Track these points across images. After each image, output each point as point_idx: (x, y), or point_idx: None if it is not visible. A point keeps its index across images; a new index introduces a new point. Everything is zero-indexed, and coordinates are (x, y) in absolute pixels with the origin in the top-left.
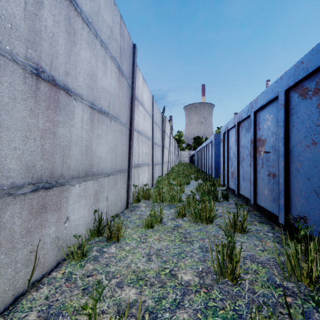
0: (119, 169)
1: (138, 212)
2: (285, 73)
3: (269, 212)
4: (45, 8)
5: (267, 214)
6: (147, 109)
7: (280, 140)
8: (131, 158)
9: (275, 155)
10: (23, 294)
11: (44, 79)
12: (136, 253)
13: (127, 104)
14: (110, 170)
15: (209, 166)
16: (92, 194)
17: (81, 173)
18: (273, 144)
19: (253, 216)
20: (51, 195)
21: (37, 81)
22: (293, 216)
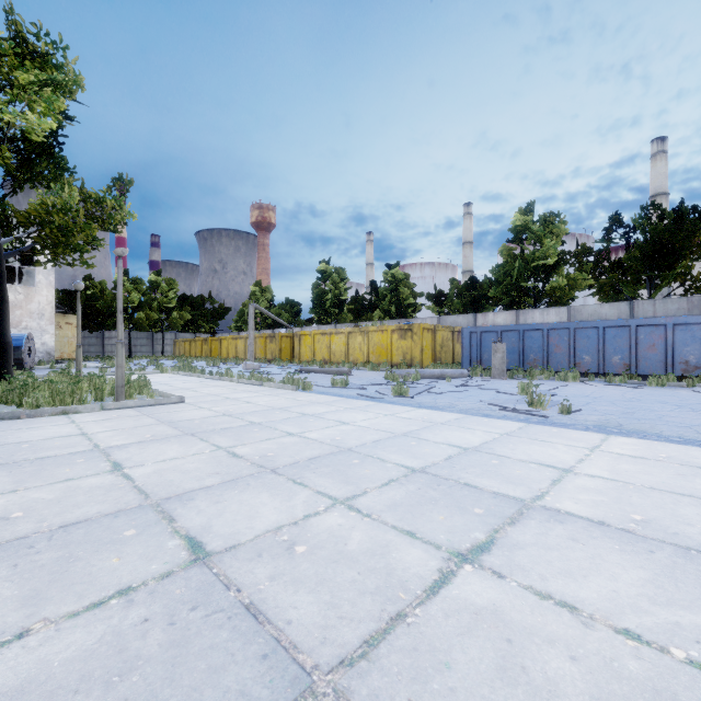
0: None
1: None
2: None
3: None
4: None
5: None
6: None
7: None
8: None
9: None
10: None
11: None
12: None
13: None
14: None
15: None
16: None
17: None
18: None
19: None
20: None
21: None
22: None
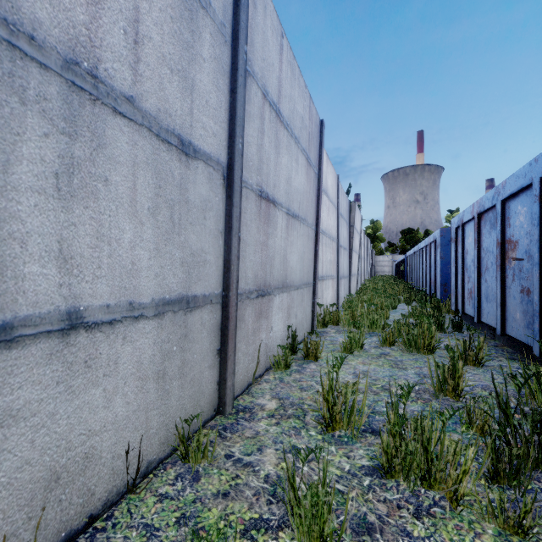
0: (305, 281)
1: (328, 338)
2: (540, 154)
3: (525, 346)
4: (265, 135)
5: (523, 349)
6: (331, 197)
7: (534, 244)
8: (317, 268)
9: (529, 264)
10: (251, 385)
11: (264, 197)
12: (340, 371)
13: (314, 200)
14: (298, 283)
15: (430, 281)
16: (286, 308)
17: (280, 284)
18: (527, 248)
19: (499, 351)
20: (264, 302)
21: (261, 201)
22: None
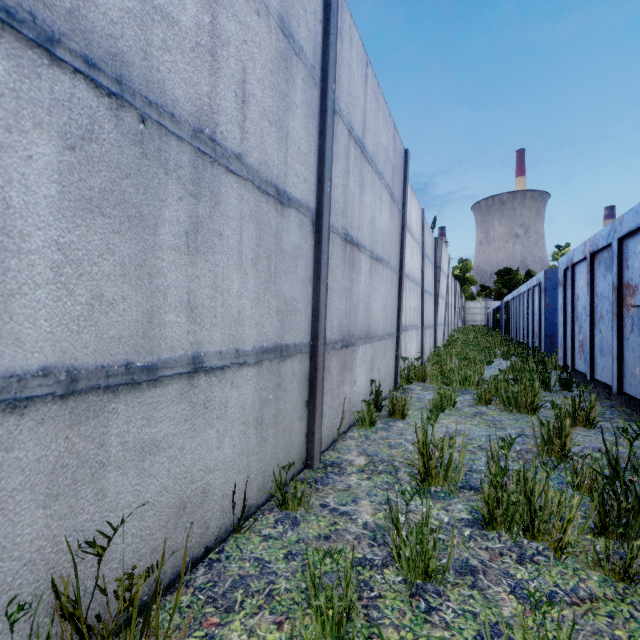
0: (388, 332)
1: (413, 395)
2: None
3: None
4: (350, 174)
5: None
6: (416, 235)
7: None
8: (400, 317)
9: None
10: (335, 441)
11: (348, 241)
12: (430, 430)
13: (397, 240)
14: (381, 333)
15: (533, 332)
16: (369, 360)
17: (363, 334)
18: None
19: (616, 412)
20: (348, 354)
21: (345, 245)
22: None
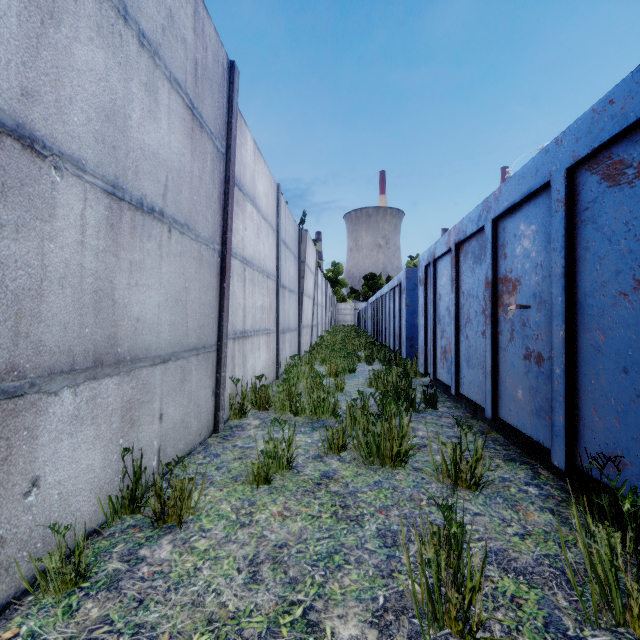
0: (193, 344)
1: (239, 442)
2: (567, 129)
3: (526, 437)
4: None
5: (521, 441)
6: (266, 212)
7: (556, 281)
8: (224, 319)
9: (541, 314)
10: None
11: None
12: (222, 558)
13: (215, 197)
14: (169, 349)
15: (395, 334)
16: (115, 411)
17: (79, 359)
18: (536, 290)
19: (490, 444)
20: None
21: None
22: (585, 453)
